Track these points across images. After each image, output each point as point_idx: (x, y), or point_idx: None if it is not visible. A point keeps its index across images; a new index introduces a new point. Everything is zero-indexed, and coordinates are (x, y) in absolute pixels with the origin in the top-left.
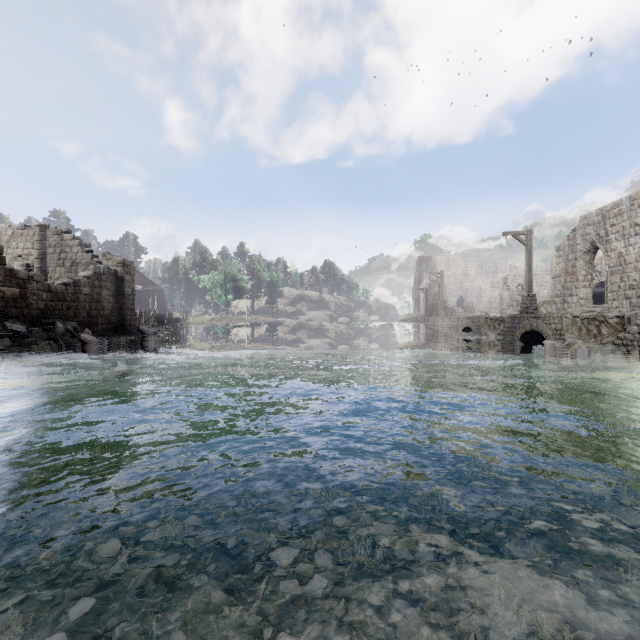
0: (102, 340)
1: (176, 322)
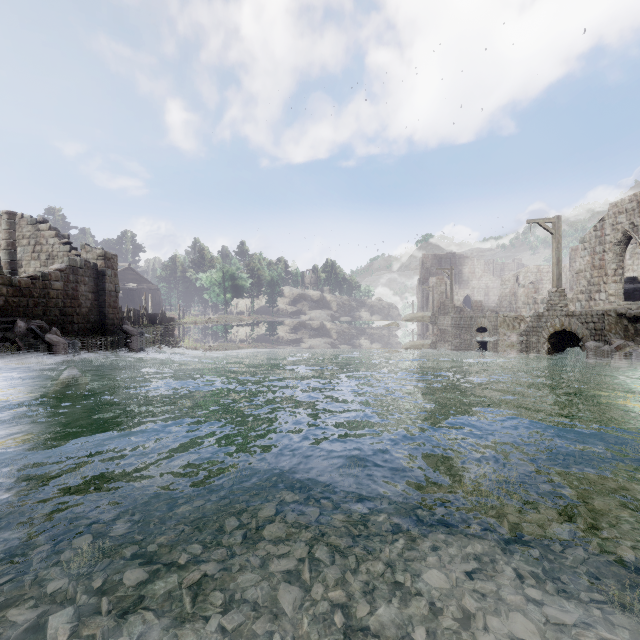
0: (72, 341)
1: (170, 321)
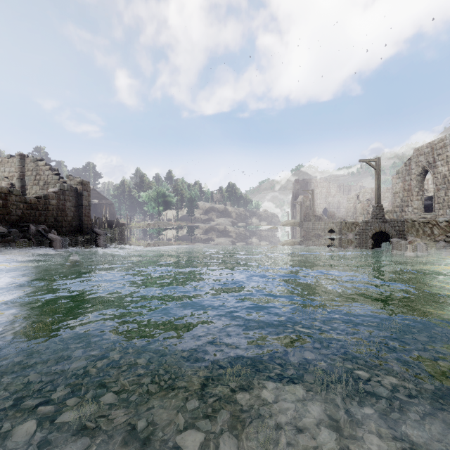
0: (64, 238)
1: (122, 226)
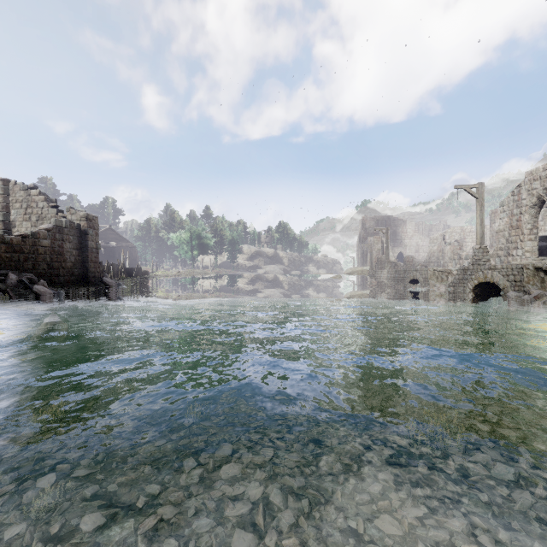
0: (58, 291)
1: (144, 274)
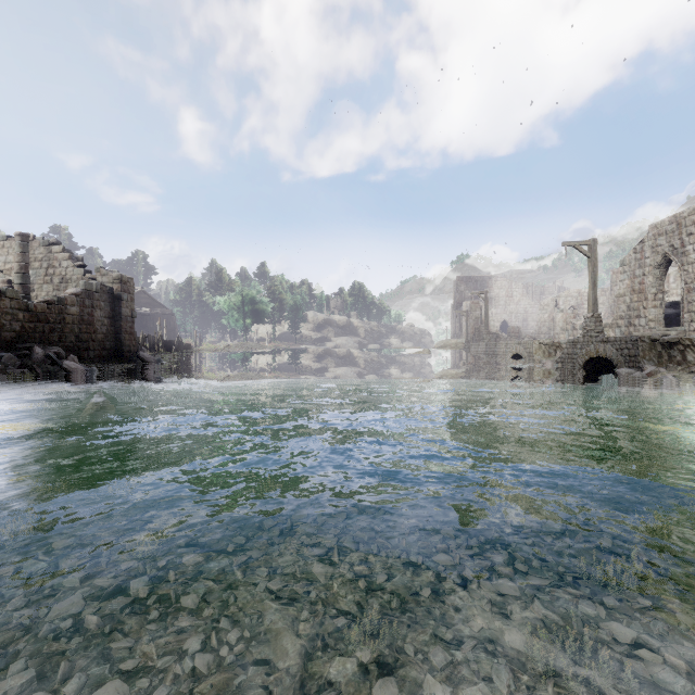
0: (90, 368)
1: (186, 349)
